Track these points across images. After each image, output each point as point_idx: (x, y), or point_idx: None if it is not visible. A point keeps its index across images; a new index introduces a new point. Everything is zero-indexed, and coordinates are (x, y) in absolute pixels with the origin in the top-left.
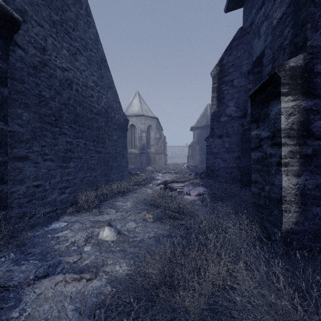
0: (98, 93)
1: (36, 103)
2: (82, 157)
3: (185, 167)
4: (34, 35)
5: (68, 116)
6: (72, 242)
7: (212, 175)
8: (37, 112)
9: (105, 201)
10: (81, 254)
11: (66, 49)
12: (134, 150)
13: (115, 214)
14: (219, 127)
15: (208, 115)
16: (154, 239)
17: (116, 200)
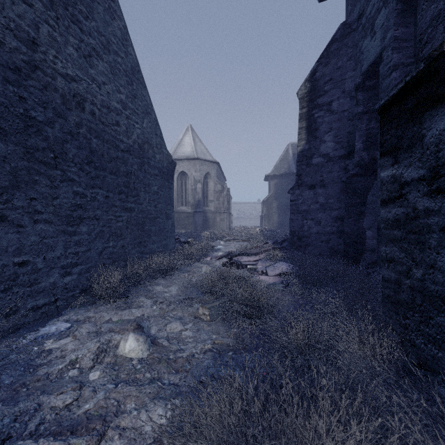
0: (127, 120)
1: (20, 128)
2: (101, 217)
3: (257, 232)
4: (15, 18)
5: (78, 152)
6: (72, 362)
7: (300, 244)
8: (21, 143)
9: (137, 285)
10: (80, 388)
11: (73, 47)
12: (185, 208)
13: (151, 307)
14: (310, 173)
15: (290, 158)
16: (212, 356)
17: (154, 283)
